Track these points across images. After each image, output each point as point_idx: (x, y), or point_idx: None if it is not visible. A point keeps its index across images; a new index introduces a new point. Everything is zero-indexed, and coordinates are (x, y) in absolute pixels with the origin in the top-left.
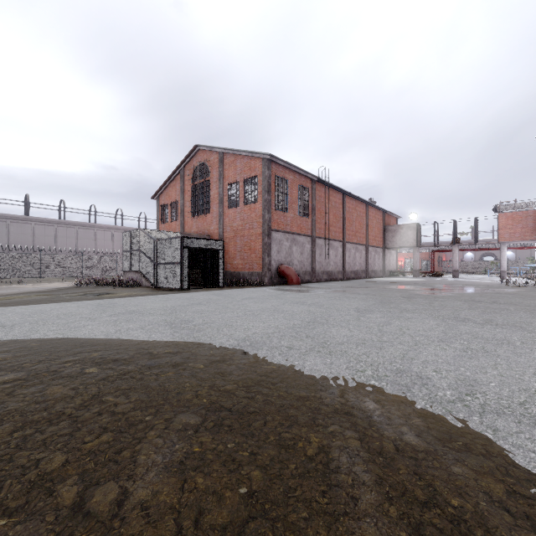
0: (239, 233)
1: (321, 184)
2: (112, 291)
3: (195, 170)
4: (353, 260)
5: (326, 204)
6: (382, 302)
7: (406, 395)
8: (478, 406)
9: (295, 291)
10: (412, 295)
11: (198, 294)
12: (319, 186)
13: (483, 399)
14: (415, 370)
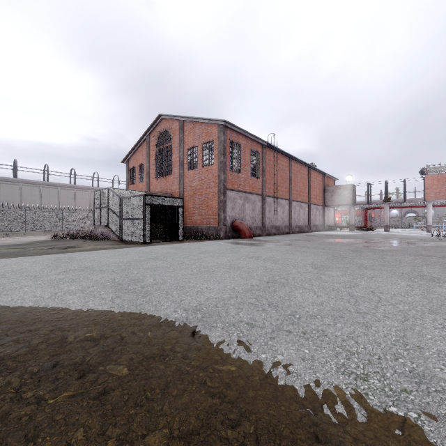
0: (198, 192)
1: (270, 149)
2: (79, 245)
3: (159, 137)
4: (298, 216)
5: (274, 167)
6: (335, 257)
7: None
8: None
9: (248, 244)
10: (359, 248)
11: (158, 247)
12: (268, 150)
13: None
14: (441, 375)
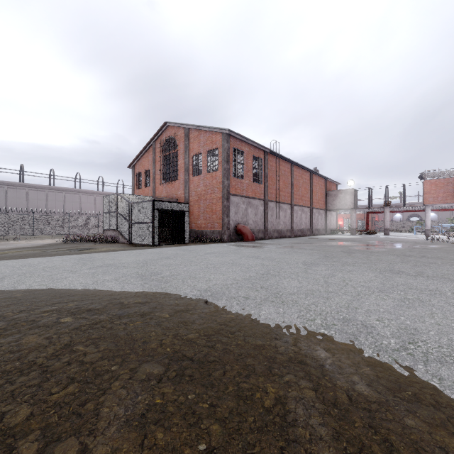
0: (203, 197)
1: (272, 155)
2: (93, 247)
3: (165, 143)
4: (300, 220)
5: (276, 172)
6: (326, 257)
7: (354, 344)
8: (421, 354)
9: (250, 246)
10: (351, 250)
11: (167, 249)
12: (271, 157)
13: (425, 348)
14: (360, 319)
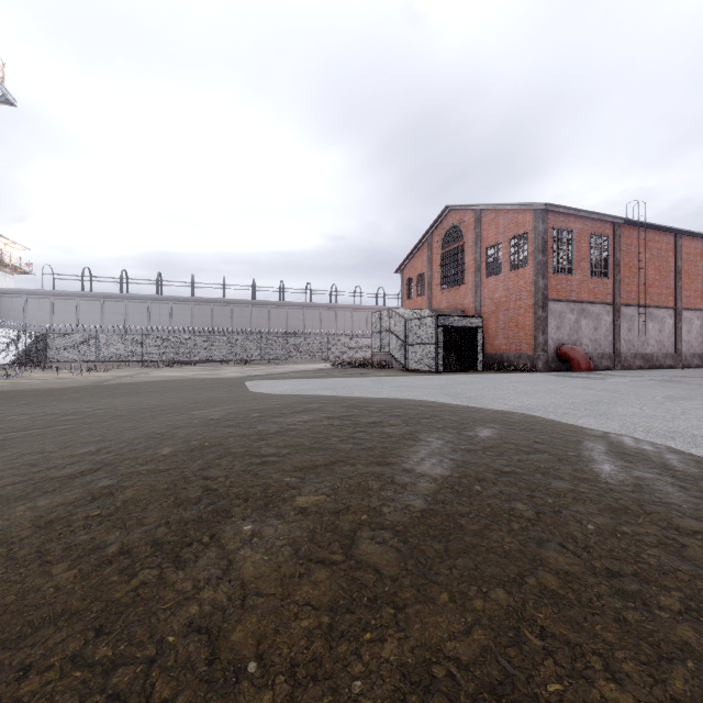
0: (502, 306)
1: (630, 227)
2: (370, 372)
3: (445, 235)
4: (698, 337)
5: (640, 255)
6: None
7: (666, 439)
8: None
9: (582, 377)
10: None
11: (458, 376)
12: (627, 230)
13: None
14: (694, 433)
